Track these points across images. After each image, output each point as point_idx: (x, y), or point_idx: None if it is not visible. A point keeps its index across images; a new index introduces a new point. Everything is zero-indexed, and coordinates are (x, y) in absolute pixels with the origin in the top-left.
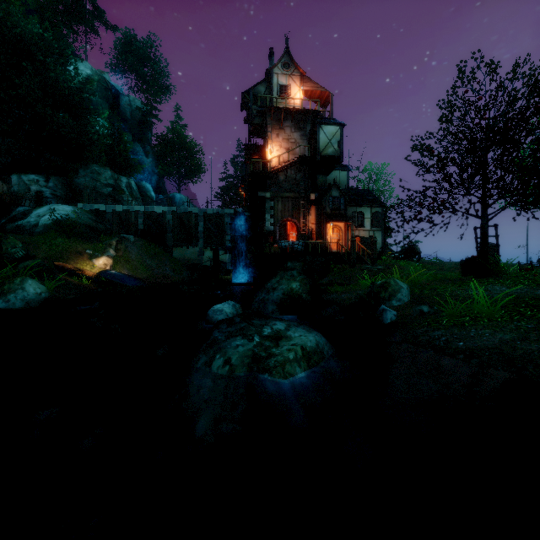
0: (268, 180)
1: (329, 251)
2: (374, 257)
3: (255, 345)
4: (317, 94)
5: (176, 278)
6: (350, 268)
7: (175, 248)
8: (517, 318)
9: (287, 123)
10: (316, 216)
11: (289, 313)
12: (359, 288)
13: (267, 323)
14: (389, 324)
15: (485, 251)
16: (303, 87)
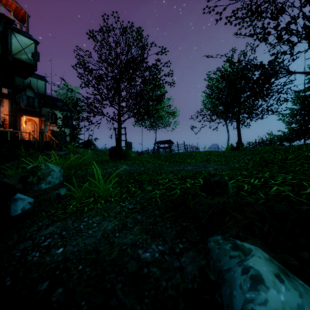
0: None
1: (21, 139)
2: (60, 146)
3: None
4: (13, 7)
5: None
6: (38, 153)
7: None
8: (124, 196)
9: None
10: (10, 109)
11: None
12: None
13: None
14: (15, 217)
15: (120, 143)
16: None
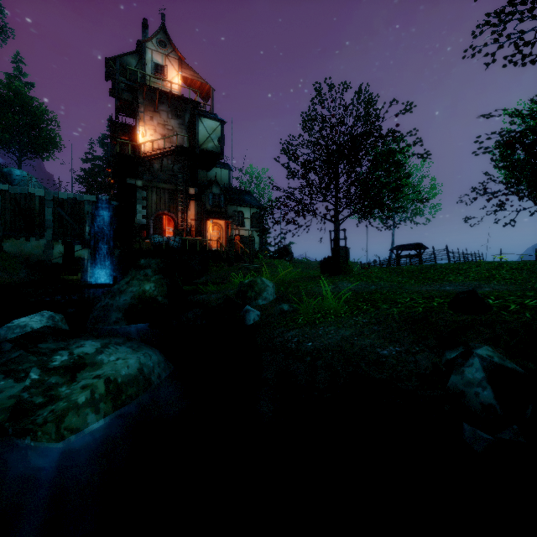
0: (140, 167)
1: (209, 249)
2: (251, 256)
3: (26, 387)
4: (198, 84)
5: (6, 279)
6: (228, 267)
7: (6, 239)
8: (356, 313)
9: (163, 107)
10: (196, 212)
11: (140, 321)
12: (232, 287)
13: (67, 346)
14: (251, 325)
15: (337, 251)
16: (182, 72)
